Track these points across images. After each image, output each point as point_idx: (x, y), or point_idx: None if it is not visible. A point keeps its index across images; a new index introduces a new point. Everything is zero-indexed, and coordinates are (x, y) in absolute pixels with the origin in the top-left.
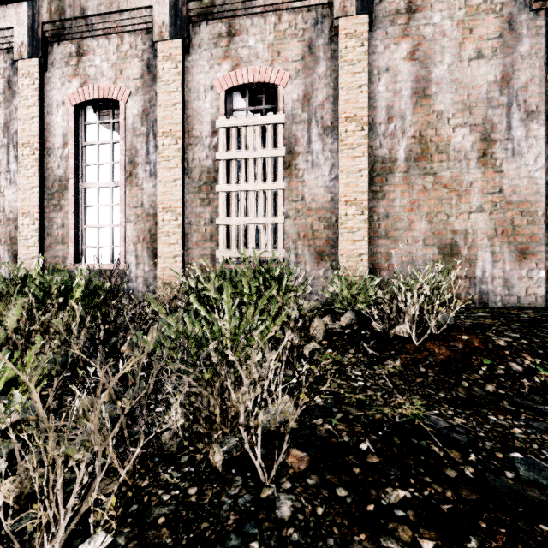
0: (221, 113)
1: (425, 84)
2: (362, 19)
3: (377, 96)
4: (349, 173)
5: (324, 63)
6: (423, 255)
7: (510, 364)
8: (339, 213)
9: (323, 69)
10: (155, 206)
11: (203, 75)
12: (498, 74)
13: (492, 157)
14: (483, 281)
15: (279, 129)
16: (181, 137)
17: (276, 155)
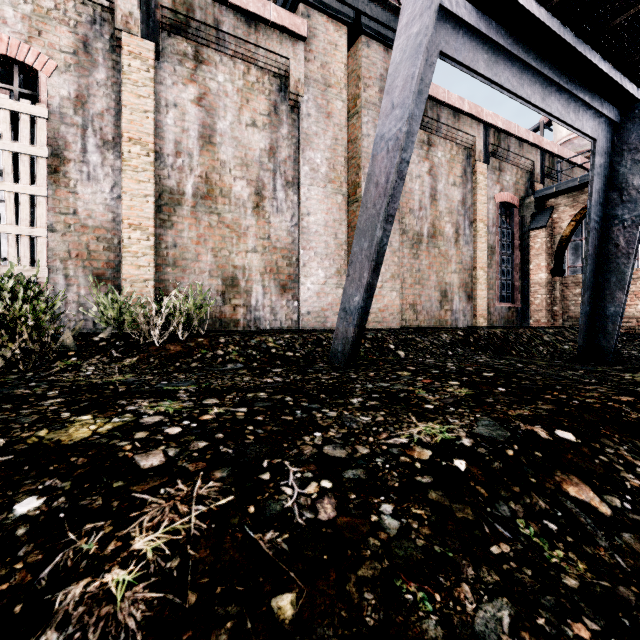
0: None
1: (211, 132)
2: (148, 45)
3: (165, 127)
4: (134, 196)
5: (105, 71)
6: (209, 285)
7: (218, 351)
8: (122, 235)
9: (103, 76)
10: None
11: None
12: (268, 144)
13: (263, 210)
14: (257, 309)
15: (40, 124)
16: None
17: (36, 154)
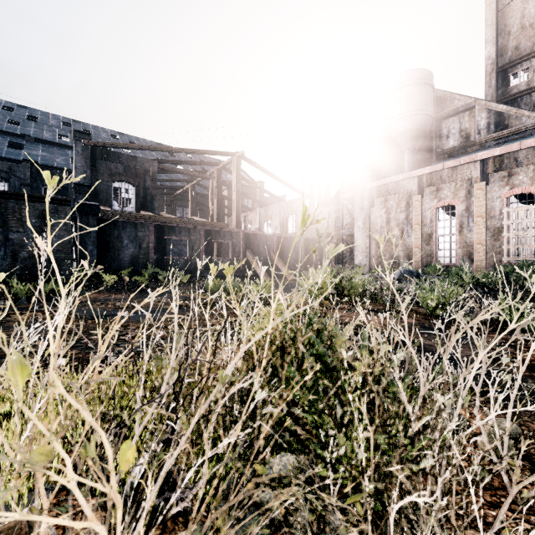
0: (504, 206)
1: None
2: None
3: None
4: None
5: None
6: None
7: None
8: None
9: None
10: (472, 242)
11: (495, 193)
12: None
13: None
14: None
15: None
16: (485, 217)
17: (534, 221)
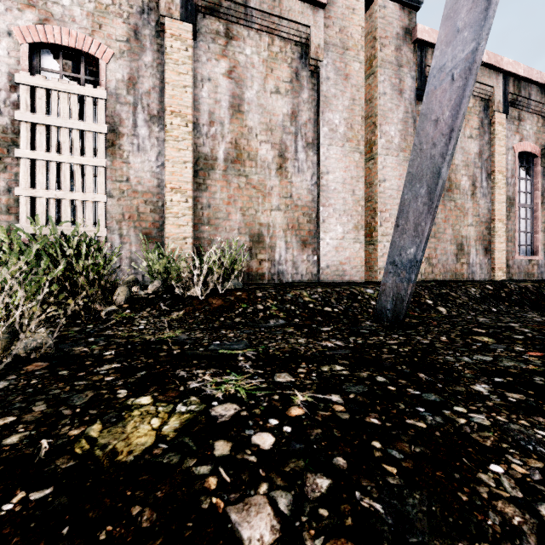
0: (23, 67)
1: (239, 101)
2: (187, 26)
3: (201, 100)
4: (175, 163)
5: (151, 54)
6: (238, 241)
7: (258, 306)
8: (165, 198)
9: (149, 59)
10: None
11: None
12: (290, 109)
13: (286, 171)
14: (280, 263)
15: (101, 105)
16: None
17: (97, 130)
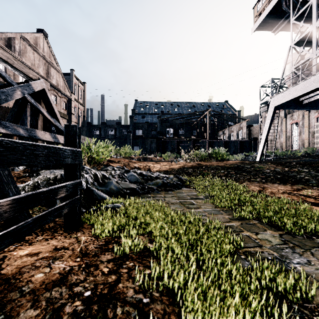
0: (315, 122)
1: None
2: None
3: None
4: None
5: None
6: None
7: None
8: None
9: None
10: (304, 139)
11: (312, 116)
12: None
13: None
14: None
15: None
16: (308, 127)
17: None
